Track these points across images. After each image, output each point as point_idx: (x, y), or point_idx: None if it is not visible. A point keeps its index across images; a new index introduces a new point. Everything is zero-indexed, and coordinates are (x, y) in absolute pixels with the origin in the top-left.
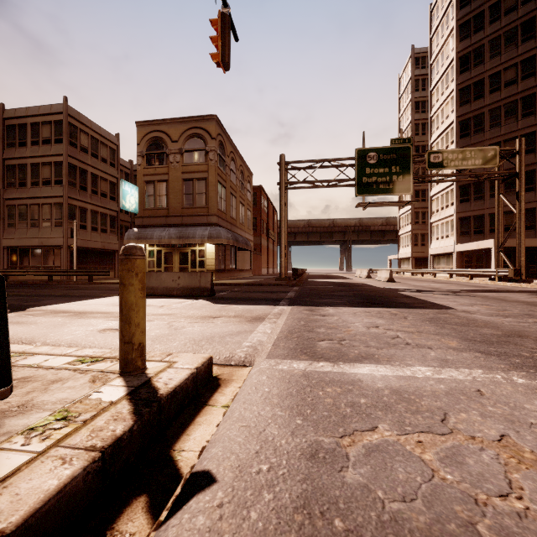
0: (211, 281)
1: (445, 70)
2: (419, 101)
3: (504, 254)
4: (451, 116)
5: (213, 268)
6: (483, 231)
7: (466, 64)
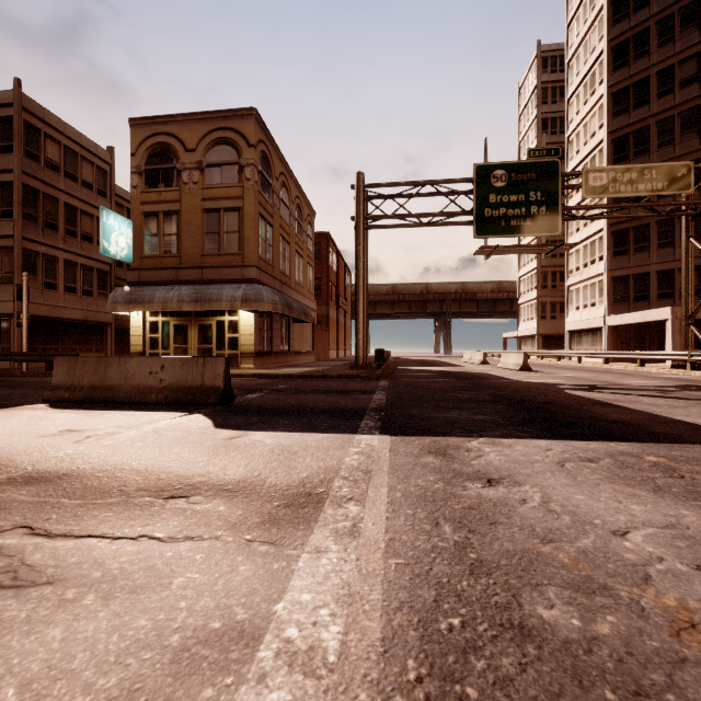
0: (224, 374)
1: (589, 67)
2: (548, 117)
3: (697, 328)
4: (600, 132)
5: (251, 349)
6: (648, 296)
7: (623, 56)
